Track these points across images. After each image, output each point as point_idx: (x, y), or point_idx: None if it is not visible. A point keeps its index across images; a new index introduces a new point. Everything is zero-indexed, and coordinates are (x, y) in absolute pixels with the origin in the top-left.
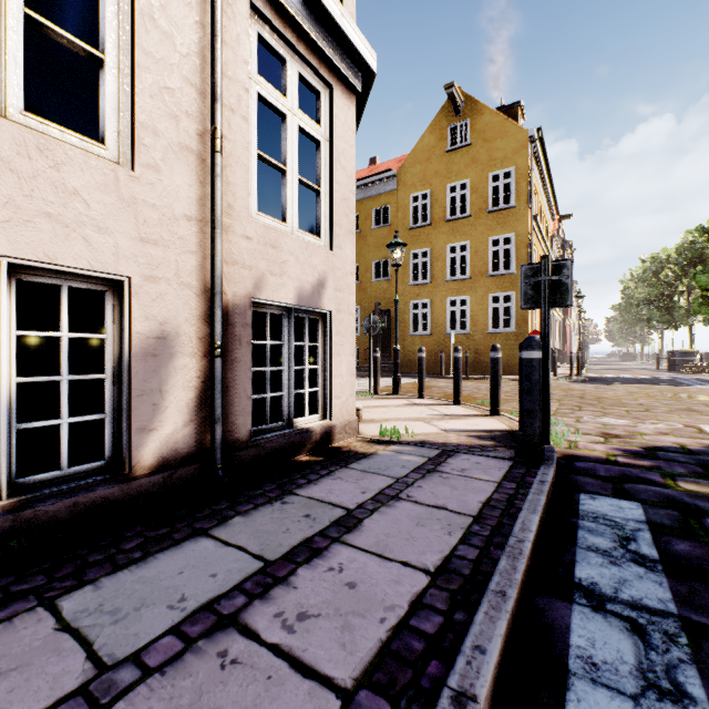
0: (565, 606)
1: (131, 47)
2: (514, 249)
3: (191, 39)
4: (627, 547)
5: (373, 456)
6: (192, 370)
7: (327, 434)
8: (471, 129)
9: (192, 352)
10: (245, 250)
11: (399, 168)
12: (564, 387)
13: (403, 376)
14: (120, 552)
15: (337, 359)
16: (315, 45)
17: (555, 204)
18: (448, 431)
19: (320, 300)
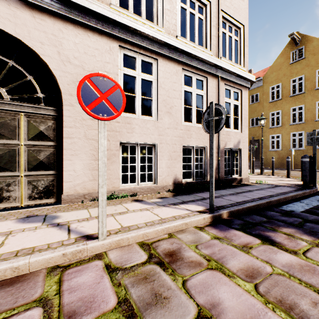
0: (294, 202)
1: (206, 106)
2: None
3: (214, 99)
4: (318, 200)
5: (254, 185)
6: (215, 162)
7: (240, 180)
8: (305, 50)
9: (215, 159)
10: (223, 137)
11: (263, 76)
12: None
13: (266, 169)
14: None
15: (243, 161)
16: (237, 83)
17: None
18: (280, 183)
19: (238, 146)
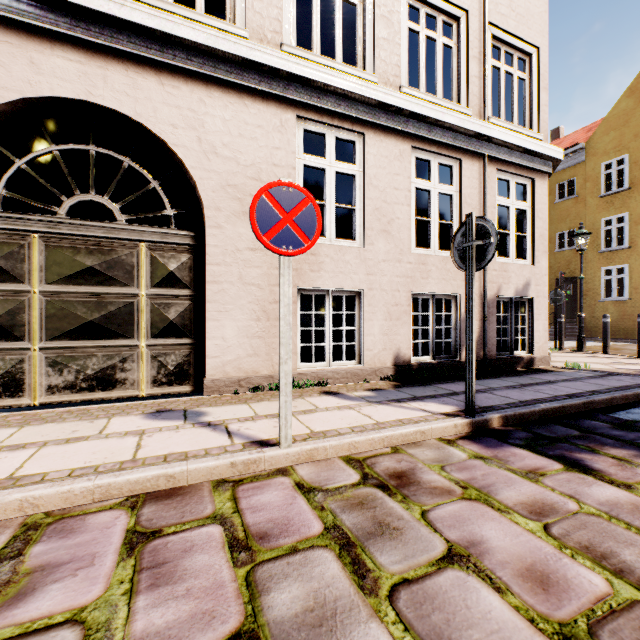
0: None
1: (459, 215)
2: None
3: (476, 201)
4: None
5: (561, 372)
6: (476, 326)
7: (531, 361)
8: None
9: (476, 319)
10: (493, 276)
11: (587, 140)
12: None
13: (592, 340)
14: None
15: (536, 322)
16: (524, 166)
17: None
18: (619, 368)
19: (527, 292)
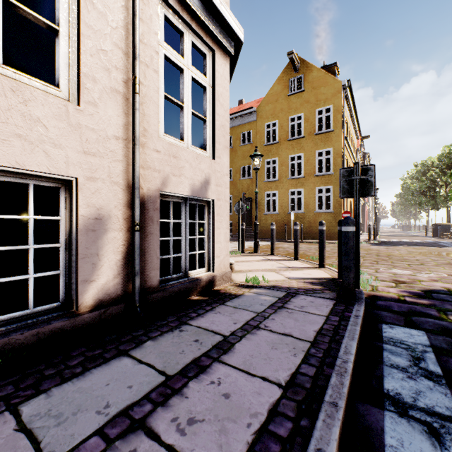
0: (379, 412)
1: (77, 22)
2: (332, 158)
3: (118, 17)
4: (419, 365)
5: (241, 297)
6: (119, 240)
7: (210, 281)
8: (304, 80)
9: (119, 228)
10: (155, 159)
11: (257, 107)
12: (365, 248)
13: (260, 240)
14: (67, 367)
15: (217, 231)
16: (202, 23)
17: (359, 129)
18: (290, 279)
19: (206, 192)
